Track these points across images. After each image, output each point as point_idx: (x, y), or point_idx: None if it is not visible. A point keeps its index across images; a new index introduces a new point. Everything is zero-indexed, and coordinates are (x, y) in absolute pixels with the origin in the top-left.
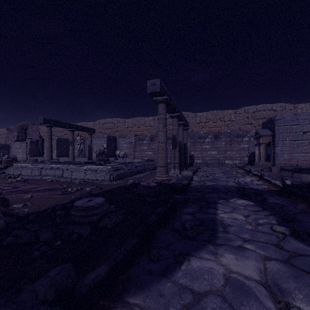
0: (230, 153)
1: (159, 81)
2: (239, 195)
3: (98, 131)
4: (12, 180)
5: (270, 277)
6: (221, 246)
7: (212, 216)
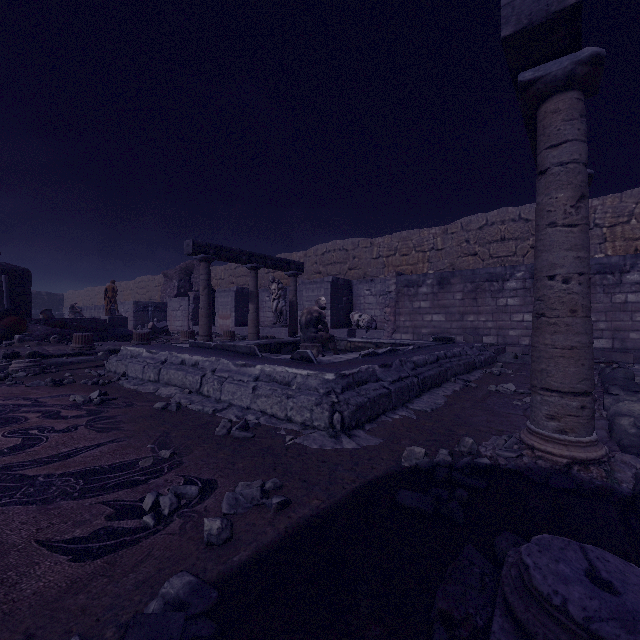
0: None
1: None
2: None
3: (313, 269)
4: (76, 398)
5: None
6: None
7: None
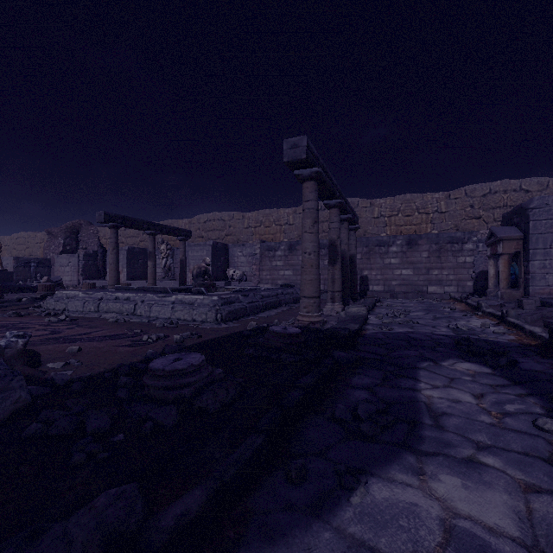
0: (438, 273)
1: (305, 140)
2: (459, 354)
3: (197, 234)
4: (51, 319)
5: (543, 533)
6: (431, 457)
7: (409, 394)
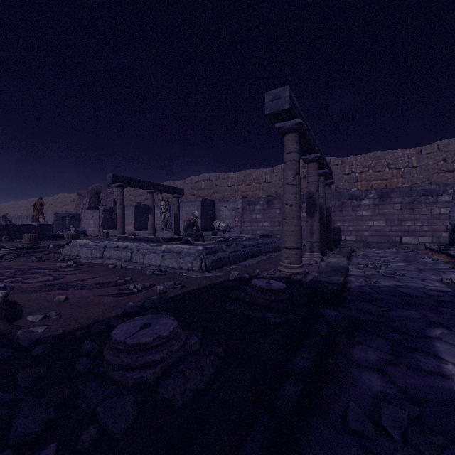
0: (412, 224)
1: (287, 90)
2: None
3: (189, 192)
4: (61, 265)
5: None
6: None
7: (439, 385)
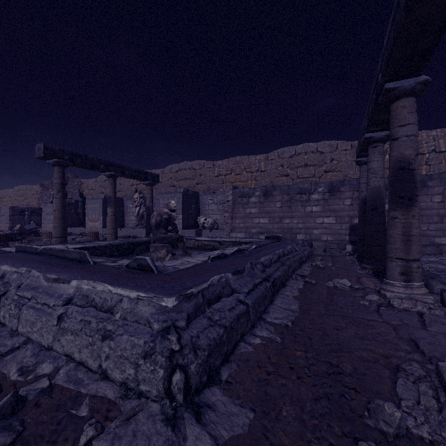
0: None
1: None
2: None
3: (169, 183)
4: None
5: None
6: None
7: None
